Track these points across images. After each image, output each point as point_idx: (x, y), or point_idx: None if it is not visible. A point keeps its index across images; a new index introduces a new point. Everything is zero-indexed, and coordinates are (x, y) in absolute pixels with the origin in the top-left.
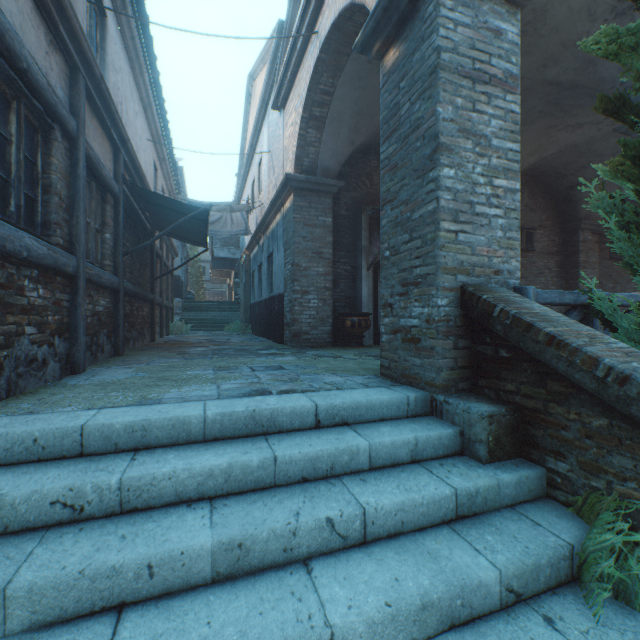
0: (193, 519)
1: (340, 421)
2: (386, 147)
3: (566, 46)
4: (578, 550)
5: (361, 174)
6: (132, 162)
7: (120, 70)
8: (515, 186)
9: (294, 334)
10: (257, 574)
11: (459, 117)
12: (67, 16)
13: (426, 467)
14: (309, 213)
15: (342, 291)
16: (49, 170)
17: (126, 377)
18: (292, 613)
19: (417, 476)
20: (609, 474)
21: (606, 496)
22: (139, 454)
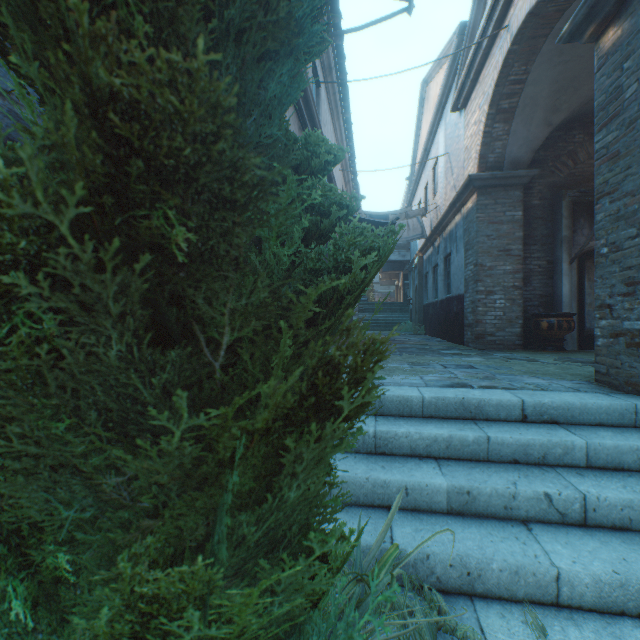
0: (427, 468)
1: (548, 419)
2: (602, 135)
3: None
4: None
5: (560, 155)
6: None
7: (326, 123)
8: None
9: (477, 335)
10: (482, 518)
11: None
12: (309, 107)
13: None
14: (494, 210)
15: (534, 289)
16: None
17: None
18: (518, 549)
19: None
20: None
21: None
22: (378, 418)
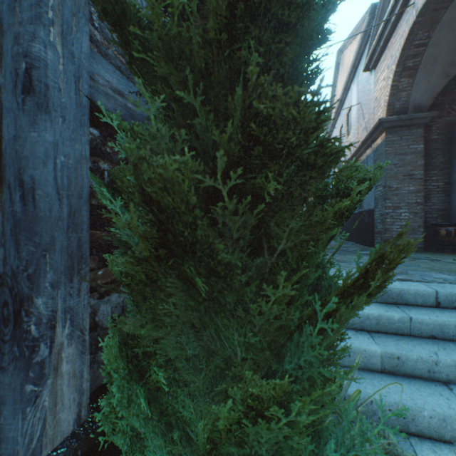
0: (362, 338)
1: None
2: None
3: None
4: None
5: (455, 99)
6: None
7: None
8: None
9: (385, 240)
10: (409, 377)
11: None
12: None
13: None
14: (399, 144)
15: (433, 204)
16: None
17: None
18: (443, 402)
19: None
20: None
21: None
22: None
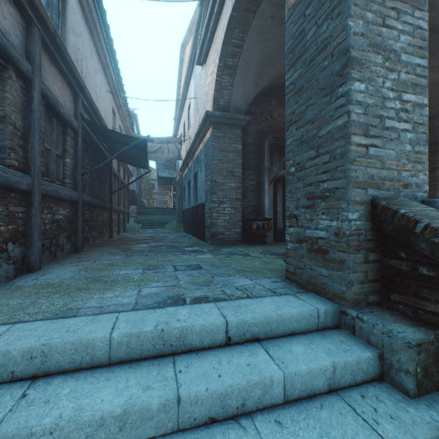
0: None
1: (251, 337)
2: (291, 73)
3: None
4: None
5: (264, 111)
6: (90, 105)
7: (80, 35)
8: (423, 101)
9: (212, 234)
10: None
11: (369, 31)
12: None
13: (347, 401)
14: (224, 141)
15: (249, 201)
16: (4, 103)
17: (67, 277)
18: None
19: (340, 418)
20: None
21: None
22: (34, 385)
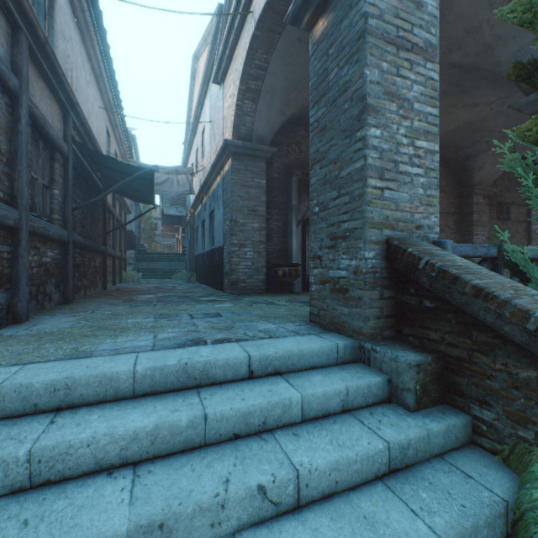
0: (111, 493)
1: (273, 371)
2: (315, 111)
3: (469, 32)
4: (512, 505)
5: (291, 142)
6: (82, 125)
7: (70, 39)
8: (434, 148)
9: (232, 282)
10: None
11: (385, 80)
12: None
13: (357, 417)
14: (246, 175)
15: (275, 244)
16: None
17: (66, 326)
18: None
19: (349, 428)
20: (537, 425)
21: (535, 447)
22: (60, 415)
